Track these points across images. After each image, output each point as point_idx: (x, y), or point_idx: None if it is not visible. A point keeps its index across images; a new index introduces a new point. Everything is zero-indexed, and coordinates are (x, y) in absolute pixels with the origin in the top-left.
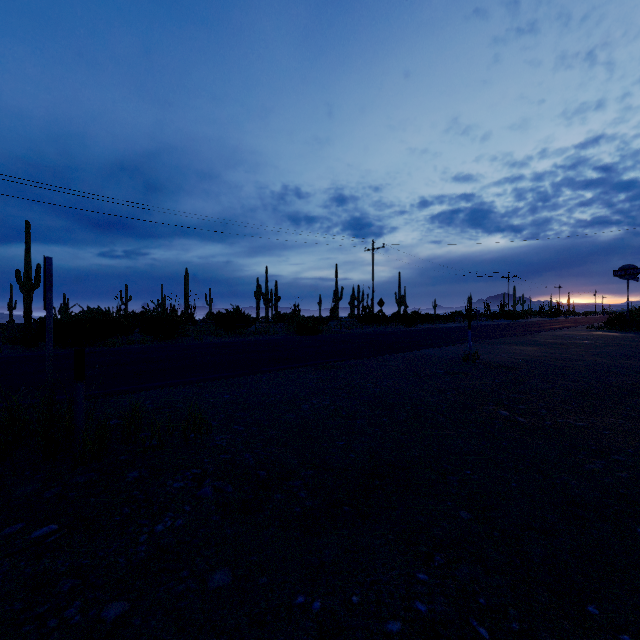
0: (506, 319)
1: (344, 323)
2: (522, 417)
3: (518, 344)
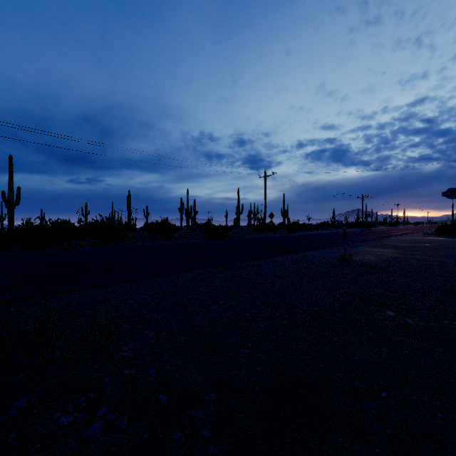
0: (361, 227)
1: (244, 230)
2: (408, 318)
3: (377, 247)
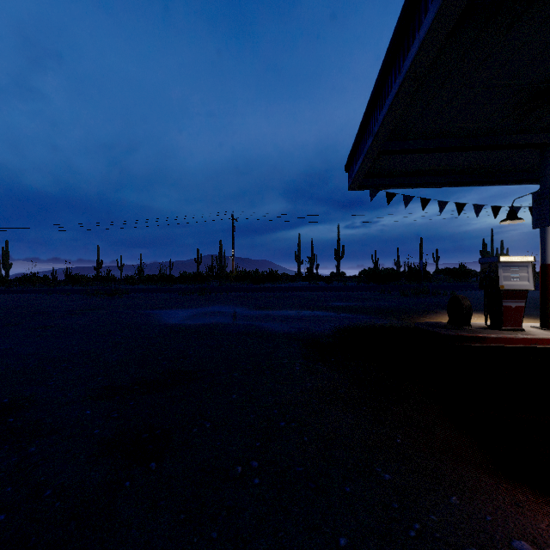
0: None
1: None
2: None
3: None
